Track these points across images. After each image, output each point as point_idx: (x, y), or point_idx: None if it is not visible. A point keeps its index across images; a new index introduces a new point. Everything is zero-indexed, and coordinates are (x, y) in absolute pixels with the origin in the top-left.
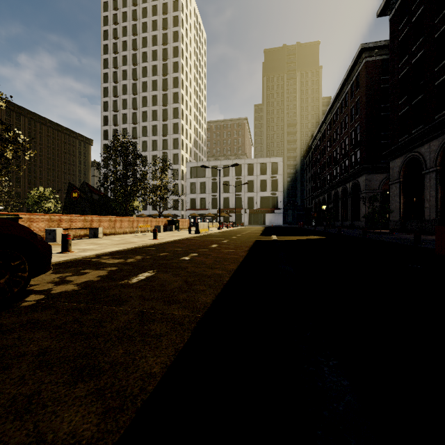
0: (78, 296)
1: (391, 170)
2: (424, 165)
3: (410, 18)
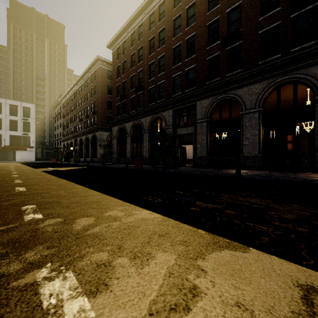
0: (12, 196)
1: (113, 132)
2: (126, 132)
3: (121, 60)
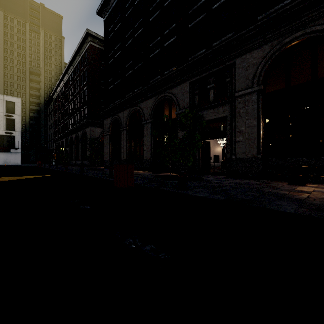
0: None
1: (105, 126)
2: (121, 125)
3: (114, 27)
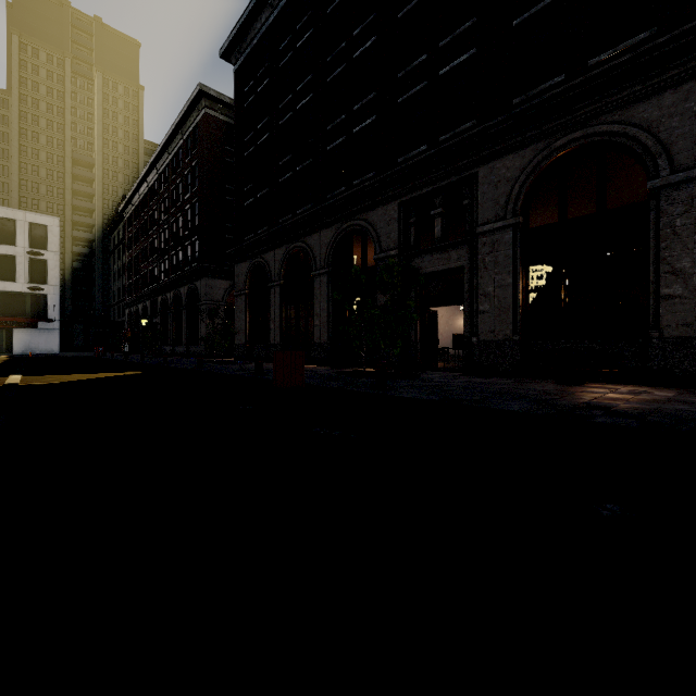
0: None
1: (237, 277)
2: (270, 276)
3: (257, 85)
